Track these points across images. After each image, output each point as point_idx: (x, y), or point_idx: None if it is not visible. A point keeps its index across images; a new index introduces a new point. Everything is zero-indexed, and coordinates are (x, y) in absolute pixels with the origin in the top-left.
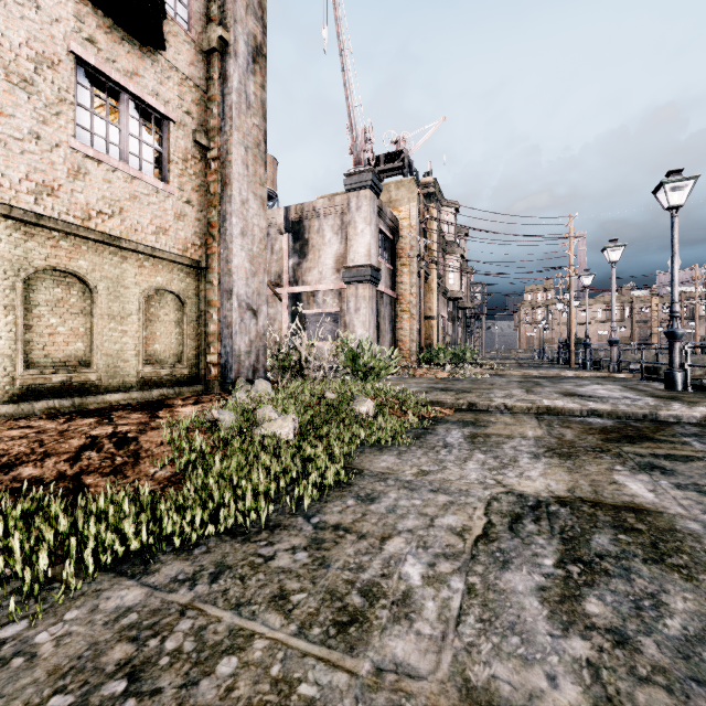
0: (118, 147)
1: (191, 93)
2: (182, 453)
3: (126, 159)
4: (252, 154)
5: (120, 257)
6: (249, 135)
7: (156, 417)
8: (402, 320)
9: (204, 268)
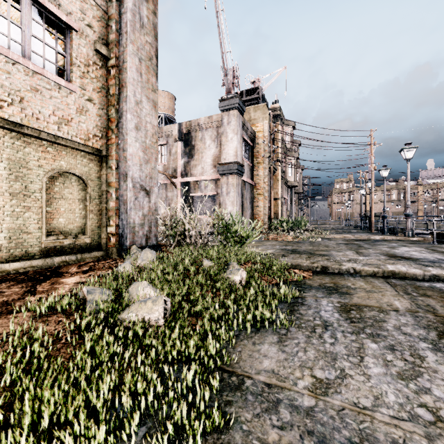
0: (20, 44)
1: (92, 10)
2: (3, 368)
3: (28, 56)
4: (145, 65)
5: (23, 142)
6: (143, 49)
7: (30, 293)
8: (258, 200)
9: (105, 156)
